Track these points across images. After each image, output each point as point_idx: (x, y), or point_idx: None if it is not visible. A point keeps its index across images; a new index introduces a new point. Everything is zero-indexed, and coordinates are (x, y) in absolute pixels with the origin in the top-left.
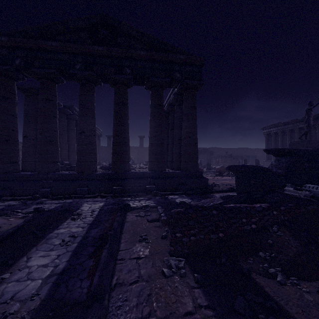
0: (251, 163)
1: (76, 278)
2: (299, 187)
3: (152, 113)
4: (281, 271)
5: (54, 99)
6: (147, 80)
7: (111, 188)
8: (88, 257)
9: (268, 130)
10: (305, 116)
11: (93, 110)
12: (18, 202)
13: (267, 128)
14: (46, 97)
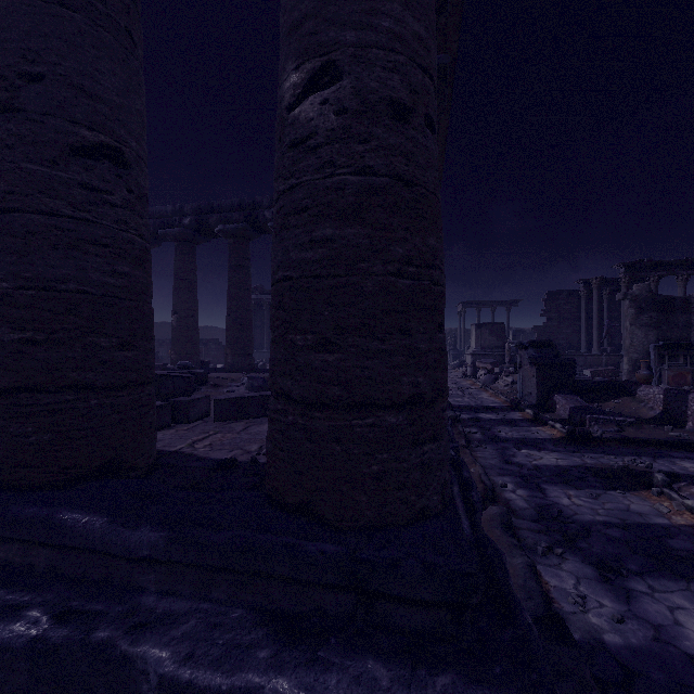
0: None
1: None
2: None
3: None
4: None
5: None
6: None
7: None
8: None
9: (258, 297)
10: None
11: None
12: (555, 560)
13: (256, 293)
14: None
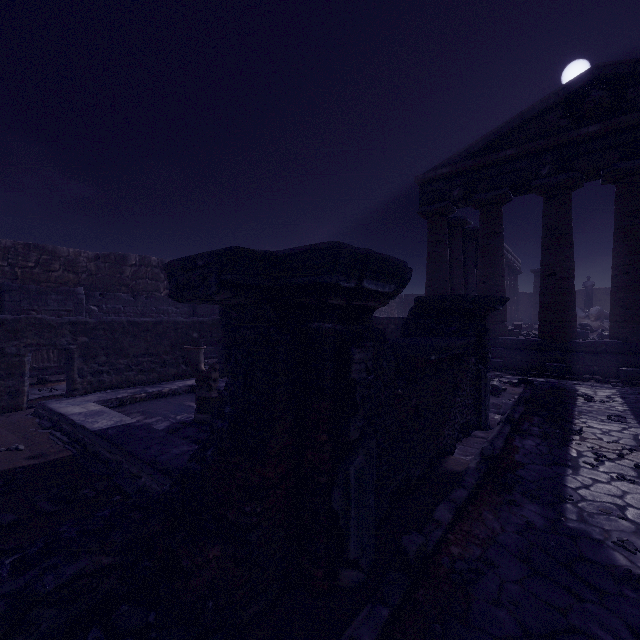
0: None
1: None
2: None
3: None
4: None
5: (501, 231)
6: None
7: (614, 369)
8: None
9: None
10: None
11: (570, 235)
12: None
13: None
14: (491, 230)
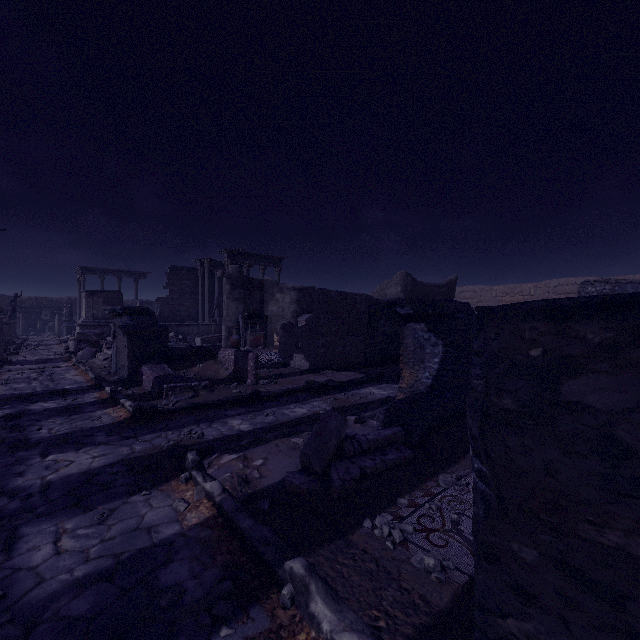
0: None
1: (298, 397)
2: None
3: None
4: None
5: None
6: None
7: None
8: (278, 401)
9: None
10: None
11: None
12: None
13: None
14: None
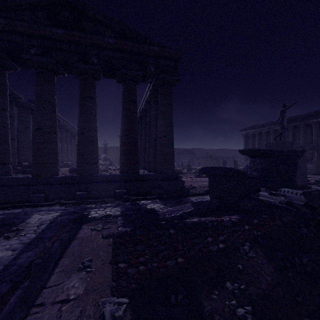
0: (231, 163)
1: None
2: (274, 191)
3: (123, 109)
4: (252, 312)
5: (3, 89)
6: (117, 73)
7: (74, 193)
8: None
9: (246, 132)
10: (280, 117)
11: (53, 103)
12: None
13: (245, 130)
14: None
